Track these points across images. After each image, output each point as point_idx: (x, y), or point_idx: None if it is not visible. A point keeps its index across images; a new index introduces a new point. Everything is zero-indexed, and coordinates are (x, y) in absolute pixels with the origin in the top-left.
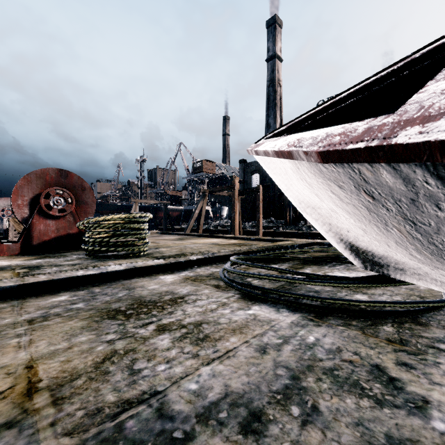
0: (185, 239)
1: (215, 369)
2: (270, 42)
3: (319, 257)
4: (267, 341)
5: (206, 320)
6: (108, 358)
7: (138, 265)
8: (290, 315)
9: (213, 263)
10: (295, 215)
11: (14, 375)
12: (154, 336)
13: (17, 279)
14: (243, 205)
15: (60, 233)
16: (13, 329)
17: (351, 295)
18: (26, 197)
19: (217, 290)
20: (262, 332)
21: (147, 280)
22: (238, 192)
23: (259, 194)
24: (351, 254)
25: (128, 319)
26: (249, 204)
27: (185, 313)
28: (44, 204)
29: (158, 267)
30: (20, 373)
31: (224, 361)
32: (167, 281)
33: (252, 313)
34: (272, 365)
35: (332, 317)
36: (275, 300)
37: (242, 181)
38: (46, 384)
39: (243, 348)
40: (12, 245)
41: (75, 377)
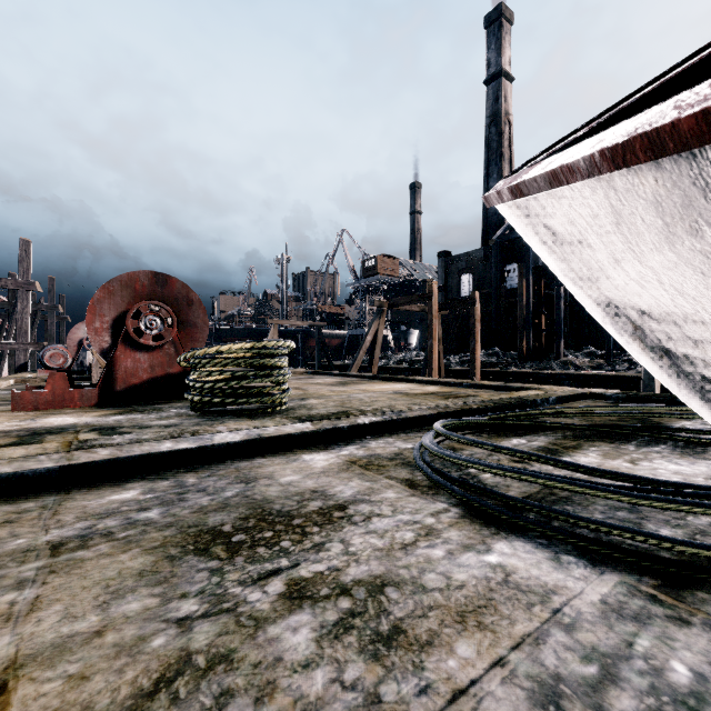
0: (350, 384)
1: None
2: (491, 50)
3: (610, 425)
4: (555, 664)
5: (393, 576)
6: (168, 680)
7: (266, 434)
8: (593, 577)
9: (399, 430)
10: (537, 344)
11: None
12: (279, 614)
13: (61, 456)
14: (444, 327)
15: (155, 374)
16: (18, 566)
17: None
18: (107, 317)
19: (411, 494)
20: (535, 630)
21: (281, 463)
22: (438, 306)
23: (473, 307)
24: None
25: (232, 557)
26: (455, 324)
27: (349, 550)
28: (132, 328)
29: (302, 437)
30: None
31: None
32: (316, 466)
33: (498, 564)
34: None
35: (706, 593)
36: (546, 531)
37: (443, 287)
38: None
39: (494, 687)
40: (87, 392)
41: None
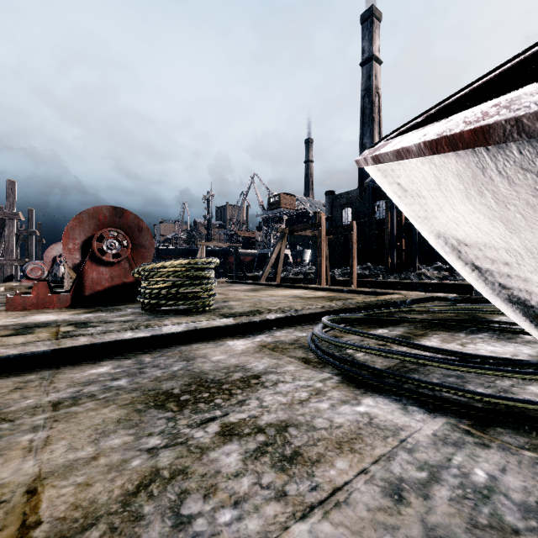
0: (260, 290)
1: (317, 532)
2: (365, 40)
3: (448, 319)
4: (400, 472)
5: (293, 421)
6: (145, 485)
7: (200, 326)
8: (429, 419)
9: (296, 323)
10: (399, 260)
11: (6, 505)
12: (216, 445)
13: (52, 342)
14: (330, 247)
15: (114, 283)
16: (31, 417)
17: (521, 385)
18: (78, 240)
19: (306, 367)
20: (388, 452)
21: (211, 347)
22: (325, 232)
23: (352, 233)
24: (537, 324)
25: (181, 410)
26: (338, 246)
27: (263, 404)
28: (97, 248)
29: (226, 328)
30: (16, 502)
31: (332, 514)
32: (237, 349)
33: (365, 412)
34: (422, 534)
35: (502, 429)
36: (398, 391)
37: (329, 217)
38: (44, 534)
39: (360, 486)
40: (63, 296)
41: (90, 521)
